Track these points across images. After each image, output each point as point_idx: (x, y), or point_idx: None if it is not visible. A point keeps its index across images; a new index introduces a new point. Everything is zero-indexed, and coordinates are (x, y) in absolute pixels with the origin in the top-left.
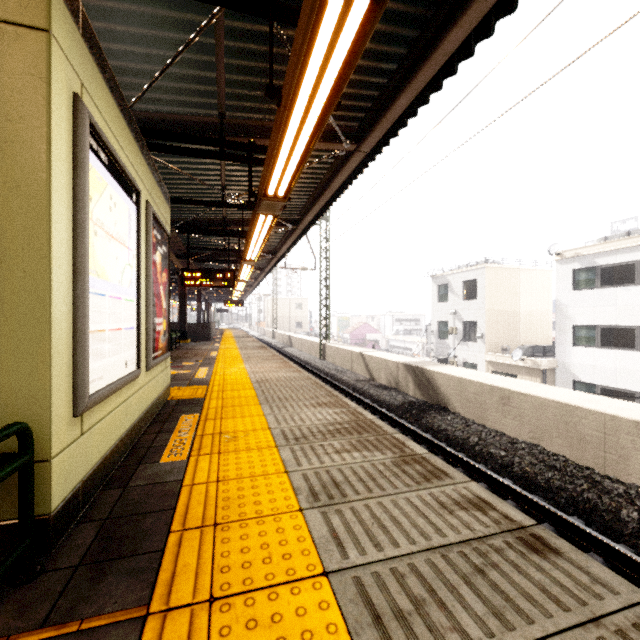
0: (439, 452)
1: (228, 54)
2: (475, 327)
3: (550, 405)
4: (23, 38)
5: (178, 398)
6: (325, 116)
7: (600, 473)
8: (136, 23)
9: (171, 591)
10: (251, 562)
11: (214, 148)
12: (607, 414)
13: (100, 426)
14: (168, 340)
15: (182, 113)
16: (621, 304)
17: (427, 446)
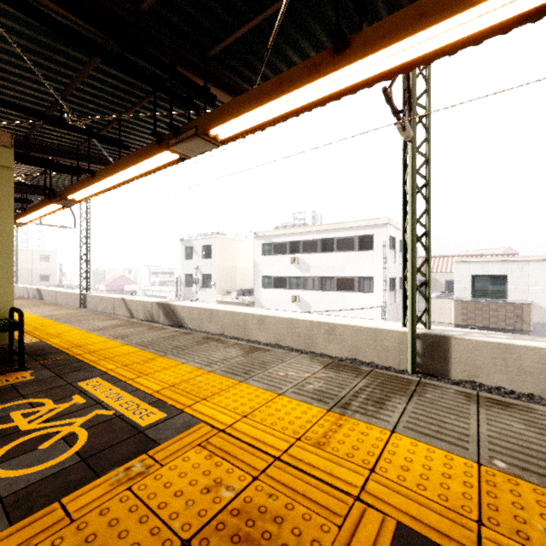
0: None
1: None
2: (210, 278)
3: (228, 313)
4: (2, 171)
5: None
6: (117, 187)
7: (243, 339)
8: None
9: (76, 353)
10: (100, 348)
11: None
12: (245, 313)
13: None
14: None
15: None
16: (281, 264)
17: None
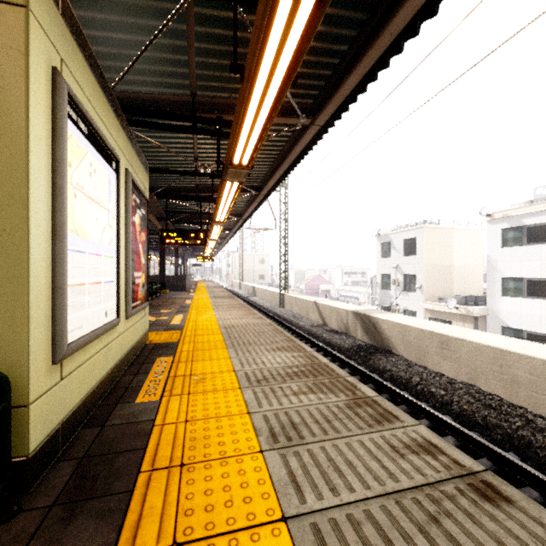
0: (385, 390)
1: (198, 39)
2: (414, 279)
3: (485, 350)
4: (3, 13)
5: (155, 342)
6: (284, 89)
7: (532, 412)
8: (117, 12)
9: (136, 535)
10: (213, 505)
11: (187, 124)
12: (539, 359)
13: (80, 371)
14: (147, 291)
15: (159, 93)
16: (545, 259)
17: (374, 385)
